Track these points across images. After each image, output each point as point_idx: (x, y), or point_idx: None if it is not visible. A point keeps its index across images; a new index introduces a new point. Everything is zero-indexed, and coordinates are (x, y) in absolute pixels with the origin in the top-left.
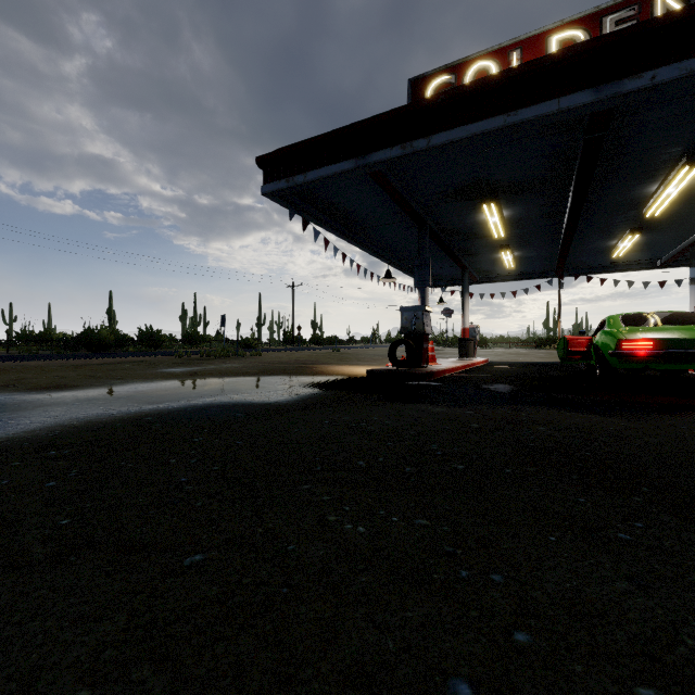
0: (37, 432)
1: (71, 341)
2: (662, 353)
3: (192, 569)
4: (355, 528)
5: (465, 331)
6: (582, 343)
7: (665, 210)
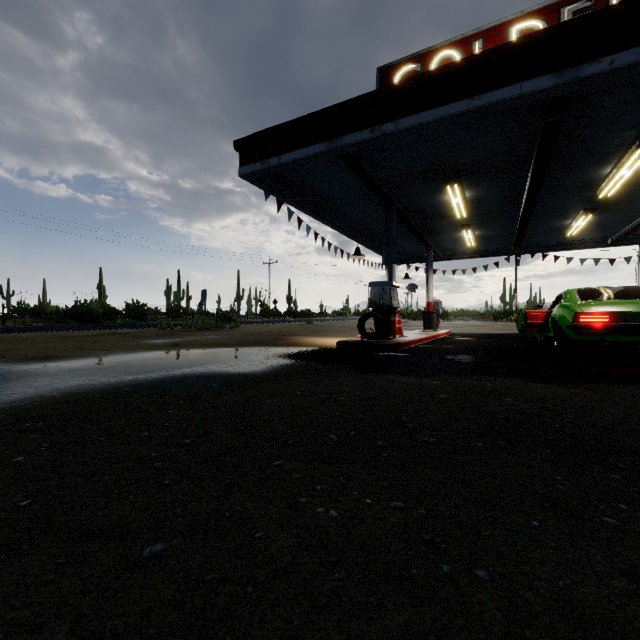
0: (16, 403)
1: (62, 314)
2: (618, 325)
3: (151, 561)
4: (327, 512)
5: (429, 305)
6: (540, 316)
7: (617, 191)
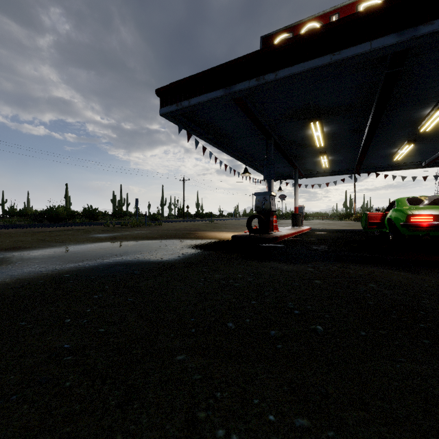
0: None
1: (38, 215)
2: None
3: None
4: (228, 436)
5: (296, 209)
6: (378, 217)
7: (432, 127)
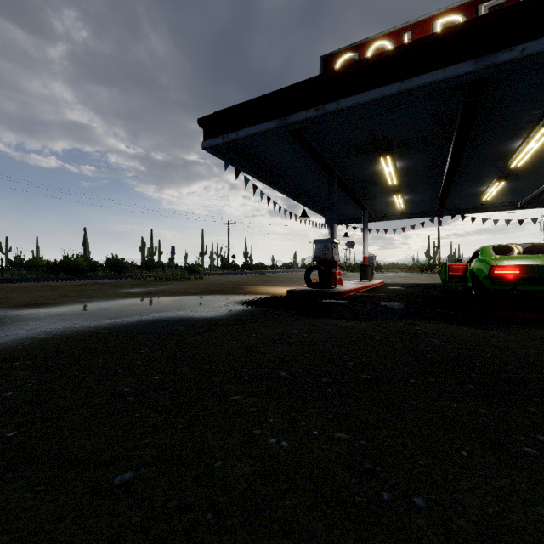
0: (9, 344)
1: (52, 267)
2: (527, 277)
3: (121, 489)
4: (279, 442)
5: (365, 259)
6: (460, 269)
7: (526, 162)
